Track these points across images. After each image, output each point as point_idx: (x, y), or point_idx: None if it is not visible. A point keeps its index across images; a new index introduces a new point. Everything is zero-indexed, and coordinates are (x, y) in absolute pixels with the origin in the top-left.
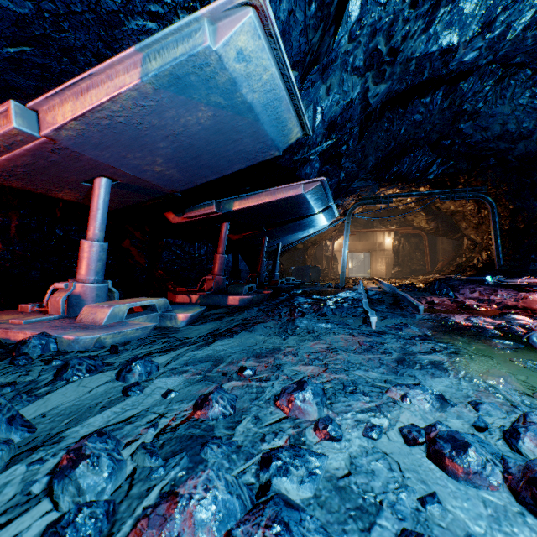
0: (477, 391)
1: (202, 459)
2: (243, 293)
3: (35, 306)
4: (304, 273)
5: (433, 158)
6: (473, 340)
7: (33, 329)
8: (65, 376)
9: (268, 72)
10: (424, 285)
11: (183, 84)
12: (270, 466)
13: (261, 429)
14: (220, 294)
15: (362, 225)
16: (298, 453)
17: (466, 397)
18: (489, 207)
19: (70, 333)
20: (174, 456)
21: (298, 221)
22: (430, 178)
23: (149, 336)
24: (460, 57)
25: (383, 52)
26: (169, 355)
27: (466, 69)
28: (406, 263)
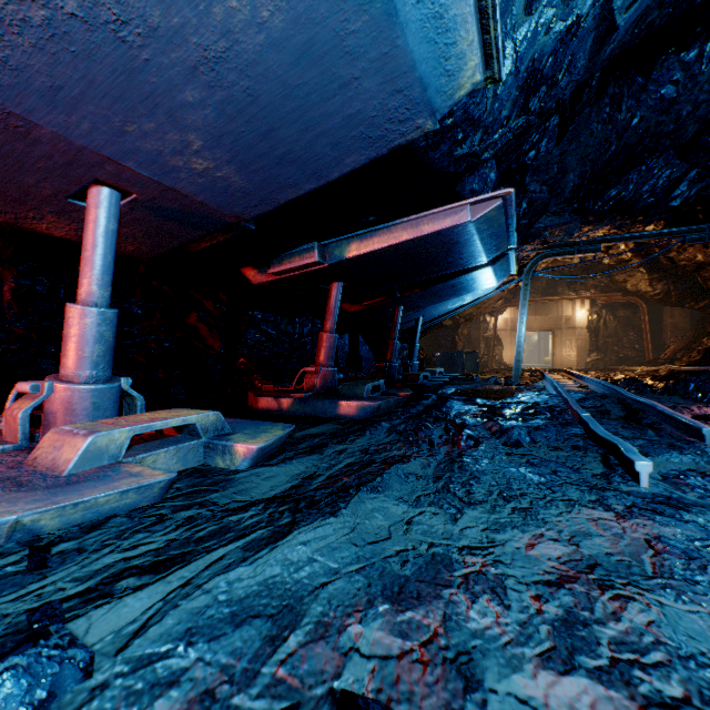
0: None
1: None
2: (364, 396)
3: (3, 421)
4: (455, 361)
5: (682, 170)
6: None
7: None
8: None
9: None
10: (665, 383)
11: None
12: None
13: None
14: (326, 398)
15: (539, 291)
16: None
17: None
18: None
19: None
20: None
21: (451, 281)
22: (675, 205)
23: (162, 498)
24: None
25: None
26: (160, 586)
27: None
28: (610, 346)
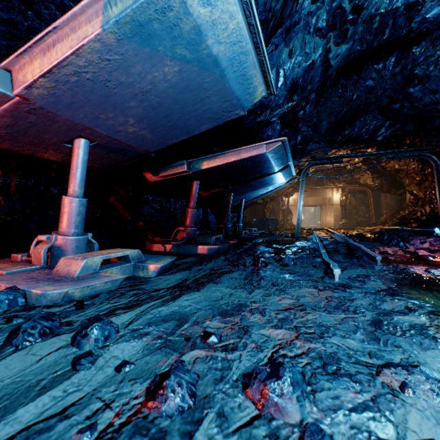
0: None
1: None
2: (211, 243)
3: (24, 256)
4: (264, 224)
5: (382, 121)
6: None
7: (10, 281)
8: (14, 342)
9: (234, 20)
10: (374, 236)
11: (146, 33)
12: None
13: (227, 438)
14: (190, 244)
15: (313, 183)
16: None
17: None
18: (434, 165)
19: (40, 287)
20: None
21: (259, 179)
22: (379, 139)
23: (120, 287)
24: (425, 11)
25: (347, 10)
26: (132, 312)
27: (425, 29)
28: (352, 215)
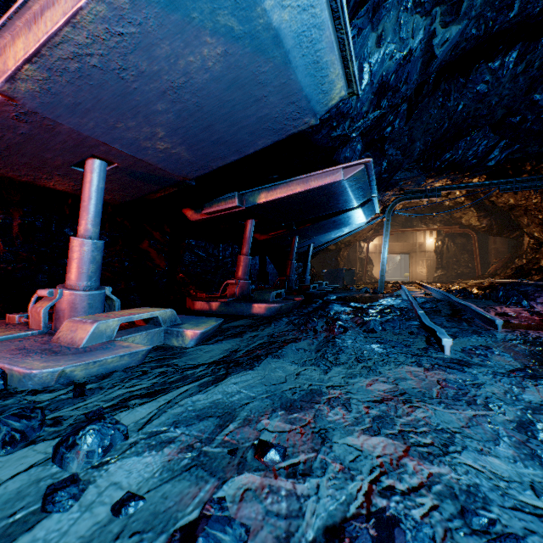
0: None
1: None
2: (270, 300)
3: (23, 317)
4: (337, 276)
5: (495, 140)
6: None
7: None
8: None
9: None
10: (483, 291)
11: None
12: None
13: None
14: (243, 302)
15: (399, 224)
16: None
17: None
18: None
19: (27, 362)
20: None
21: (332, 218)
22: (491, 165)
23: (143, 362)
24: None
25: None
26: (154, 403)
27: None
28: (451, 265)
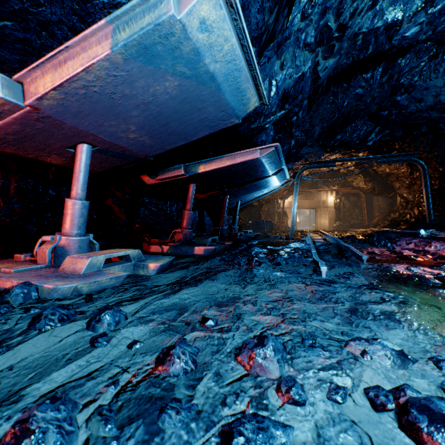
0: (434, 345)
1: (159, 429)
2: (207, 244)
3: (27, 256)
4: (260, 226)
5: (372, 127)
6: (417, 289)
7: (20, 278)
8: (37, 326)
9: (228, 43)
10: (364, 237)
11: (150, 54)
12: (231, 443)
13: (222, 388)
14: (187, 245)
15: (308, 186)
16: (261, 425)
17: (424, 352)
18: (421, 169)
19: (51, 282)
20: (130, 425)
21: (254, 183)
22: (369, 144)
23: (123, 284)
24: (403, 31)
25: (333, 28)
26: (138, 303)
27: (406, 44)
28: (346, 217)
